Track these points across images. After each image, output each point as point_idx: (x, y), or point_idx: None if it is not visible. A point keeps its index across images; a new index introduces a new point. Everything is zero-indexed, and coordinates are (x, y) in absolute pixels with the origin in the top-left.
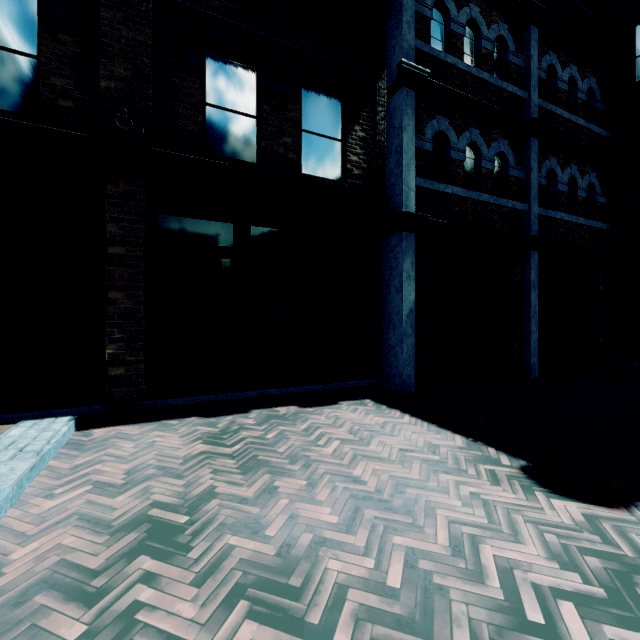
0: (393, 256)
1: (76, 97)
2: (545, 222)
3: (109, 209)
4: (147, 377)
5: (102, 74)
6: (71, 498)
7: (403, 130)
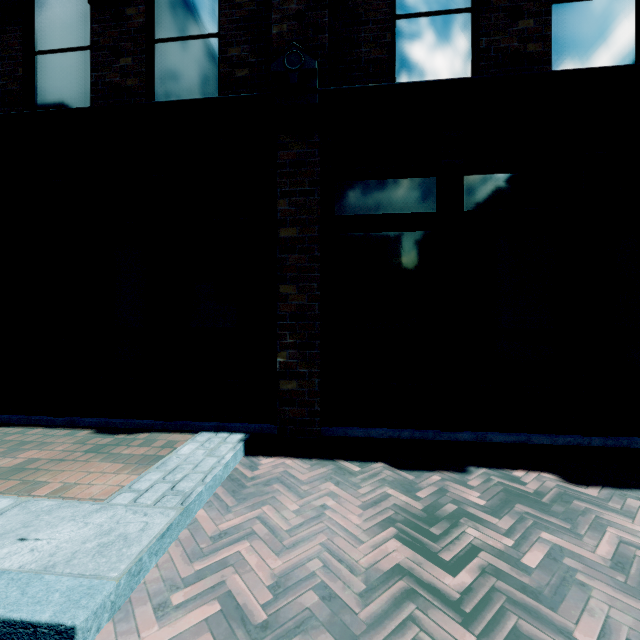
0: None
1: (251, 63)
2: None
3: (280, 182)
4: (322, 395)
5: (273, 19)
6: (182, 632)
7: None
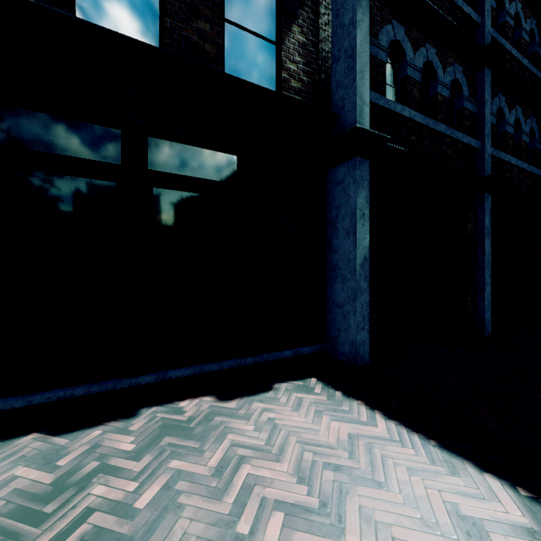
0: (341, 190)
1: None
2: (495, 164)
3: None
4: None
5: None
6: None
7: (356, 25)
